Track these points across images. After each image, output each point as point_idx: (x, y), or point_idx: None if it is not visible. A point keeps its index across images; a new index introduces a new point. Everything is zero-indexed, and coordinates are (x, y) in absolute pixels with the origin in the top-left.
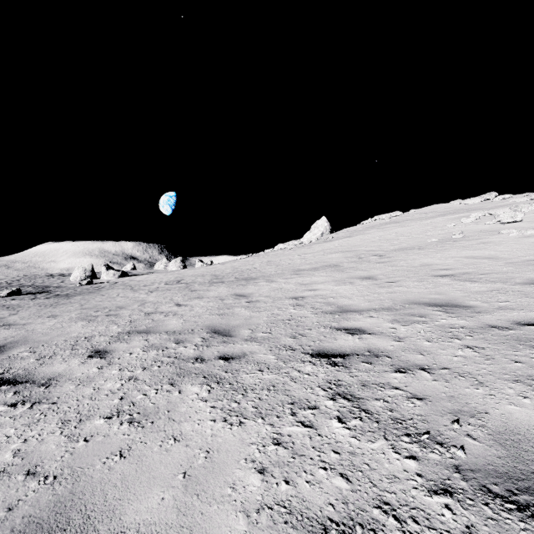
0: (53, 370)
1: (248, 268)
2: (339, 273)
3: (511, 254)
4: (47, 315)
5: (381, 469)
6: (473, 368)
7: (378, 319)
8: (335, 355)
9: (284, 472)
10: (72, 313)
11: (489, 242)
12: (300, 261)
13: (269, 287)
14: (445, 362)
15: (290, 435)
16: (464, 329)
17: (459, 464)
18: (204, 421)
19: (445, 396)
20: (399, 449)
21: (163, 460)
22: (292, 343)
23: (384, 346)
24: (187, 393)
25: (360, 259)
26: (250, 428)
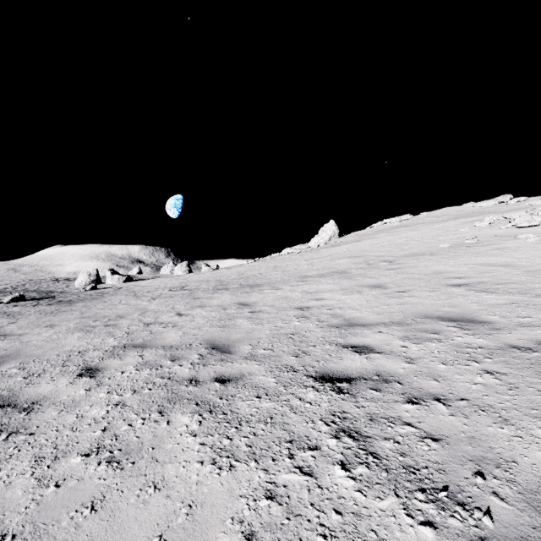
0: (39, 392)
1: (253, 273)
2: (347, 280)
3: (528, 261)
4: (45, 325)
5: (391, 539)
6: (495, 400)
7: (388, 335)
8: (340, 379)
9: (275, 540)
10: (70, 322)
11: (505, 248)
12: (307, 267)
13: (274, 295)
14: (462, 391)
15: (286, 485)
16: (482, 350)
17: (485, 536)
18: (191, 463)
19: (464, 437)
20: (412, 510)
21: (139, 517)
22: (294, 363)
23: (394, 369)
24: (176, 424)
25: (368, 265)
26: (241, 474)
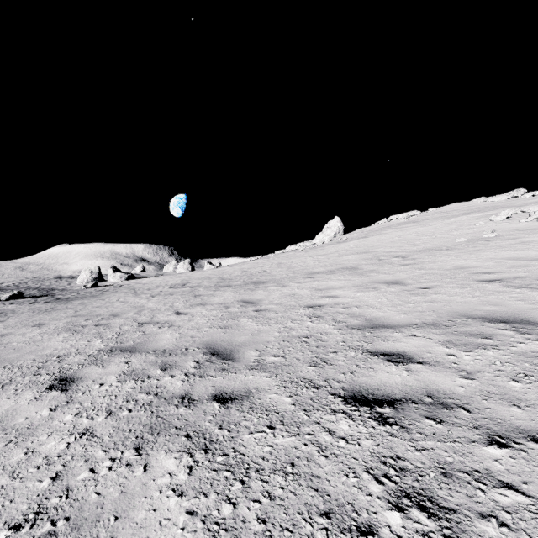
0: None
1: (257, 270)
2: (358, 276)
3: None
4: (33, 324)
5: None
6: None
7: (425, 339)
8: (379, 401)
9: None
10: (61, 321)
11: (531, 241)
12: (313, 263)
13: (281, 292)
14: None
15: None
16: None
17: None
18: None
19: None
20: None
21: None
22: (314, 375)
23: (449, 387)
24: (155, 472)
25: (380, 260)
26: None
